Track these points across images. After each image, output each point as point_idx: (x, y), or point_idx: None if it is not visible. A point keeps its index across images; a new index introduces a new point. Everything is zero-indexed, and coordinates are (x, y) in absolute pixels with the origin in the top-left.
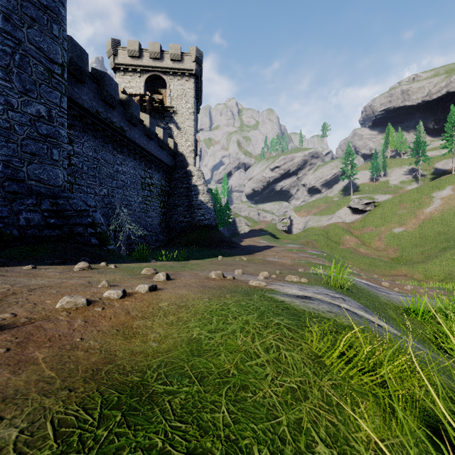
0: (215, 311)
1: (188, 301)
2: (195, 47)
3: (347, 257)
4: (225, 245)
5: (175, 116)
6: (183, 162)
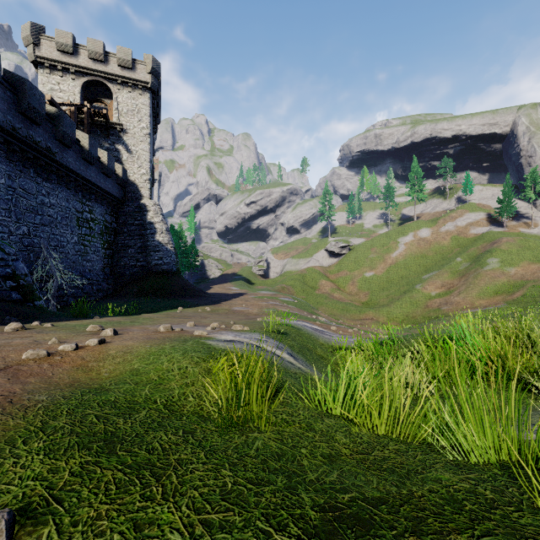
0: (153, 353)
1: (132, 349)
2: (152, 57)
3: (322, 303)
4: (188, 294)
5: (125, 135)
6: (136, 193)
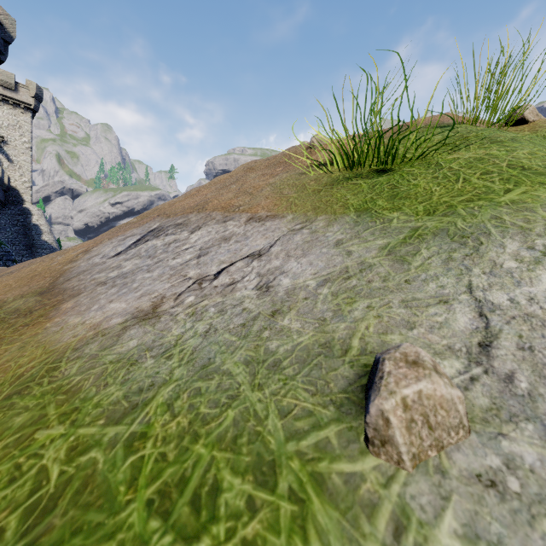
0: None
1: None
2: (36, 84)
3: None
4: None
5: (6, 146)
6: (17, 198)
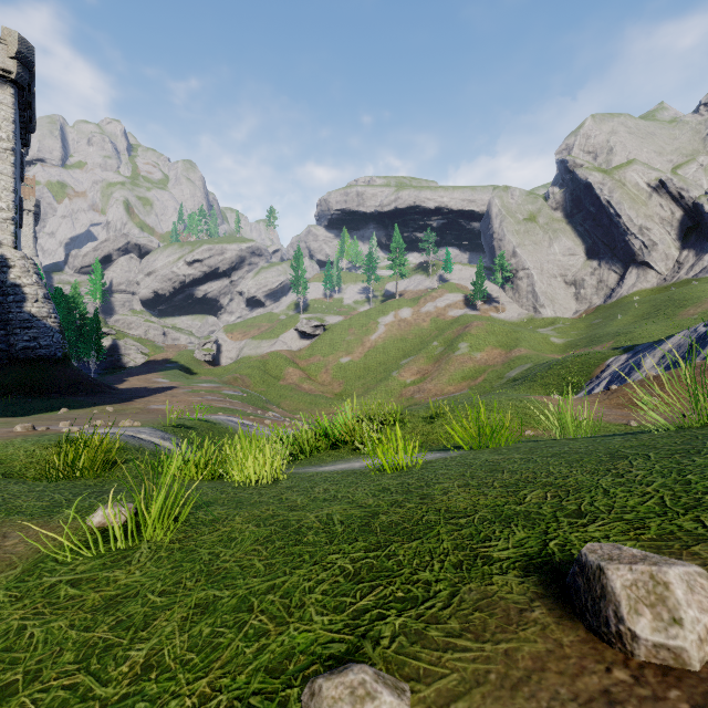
0: None
1: None
2: (17, 34)
3: (286, 396)
4: (83, 390)
5: None
6: None
